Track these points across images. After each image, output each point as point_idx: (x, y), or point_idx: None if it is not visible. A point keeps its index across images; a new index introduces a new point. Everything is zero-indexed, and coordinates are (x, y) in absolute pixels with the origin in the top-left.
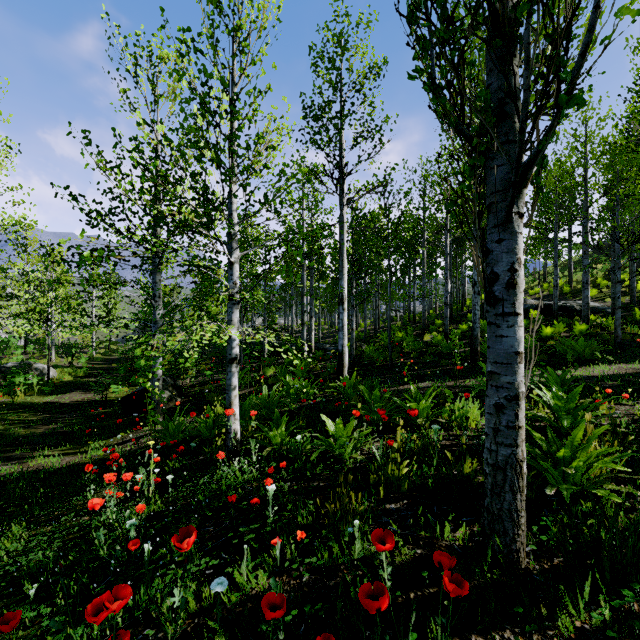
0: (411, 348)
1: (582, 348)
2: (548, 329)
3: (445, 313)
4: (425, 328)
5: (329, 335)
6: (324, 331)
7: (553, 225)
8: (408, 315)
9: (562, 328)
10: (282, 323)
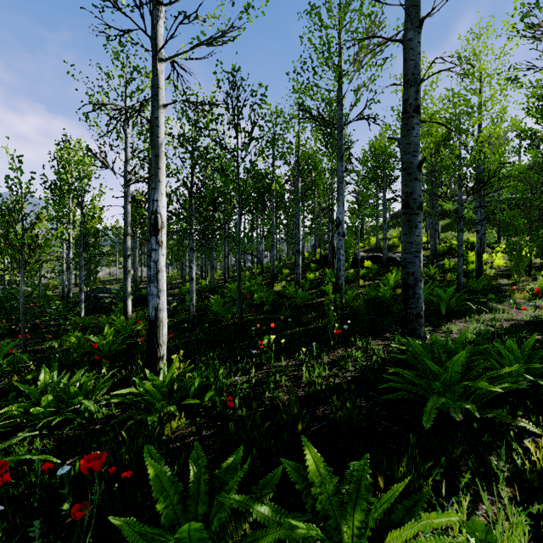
0: (263, 300)
1: (448, 297)
2: (392, 277)
3: (297, 261)
4: (274, 277)
5: (178, 285)
6: (174, 281)
7: (382, 185)
8: (256, 265)
9: (399, 276)
10: (132, 274)
